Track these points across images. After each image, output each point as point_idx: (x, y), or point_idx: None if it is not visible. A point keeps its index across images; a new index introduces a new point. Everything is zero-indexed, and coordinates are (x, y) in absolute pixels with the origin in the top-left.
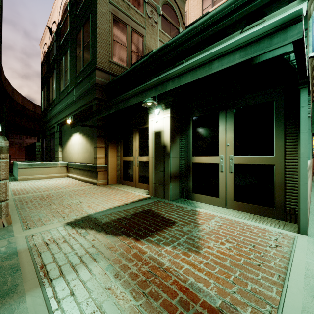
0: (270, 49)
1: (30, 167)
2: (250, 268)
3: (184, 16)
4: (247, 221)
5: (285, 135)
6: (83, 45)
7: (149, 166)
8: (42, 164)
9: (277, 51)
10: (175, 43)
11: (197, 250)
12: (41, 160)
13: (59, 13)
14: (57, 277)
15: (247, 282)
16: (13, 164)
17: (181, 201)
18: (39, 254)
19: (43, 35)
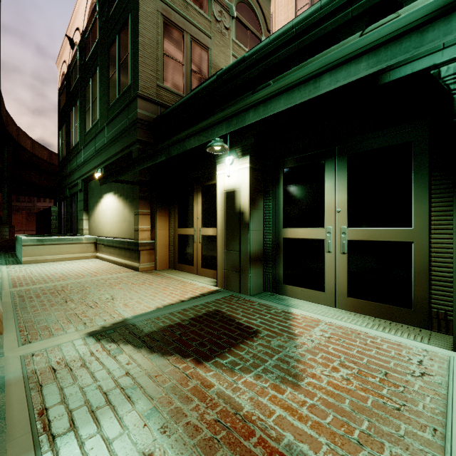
0: (420, 50)
1: (40, 244)
2: (385, 414)
3: (269, 20)
4: (370, 330)
5: (430, 195)
6: (119, 62)
7: (218, 242)
8: (59, 239)
9: (420, 63)
10: (257, 55)
11: (295, 381)
12: (59, 233)
13: (83, 16)
14: (65, 433)
15: (382, 442)
16: (16, 239)
17: (266, 296)
18: (39, 388)
19: (62, 49)
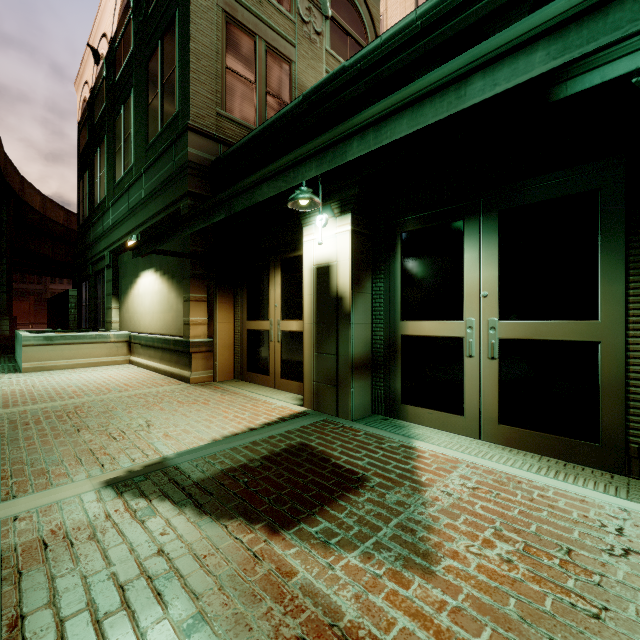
0: None
1: (48, 343)
2: (577, 626)
3: (379, 22)
4: (535, 476)
5: (627, 271)
6: (162, 81)
7: (305, 342)
8: (76, 336)
9: (614, 67)
10: (363, 62)
11: (426, 565)
12: (79, 327)
13: (112, 16)
14: None
15: None
16: (16, 335)
17: (376, 422)
18: (16, 578)
19: (82, 65)
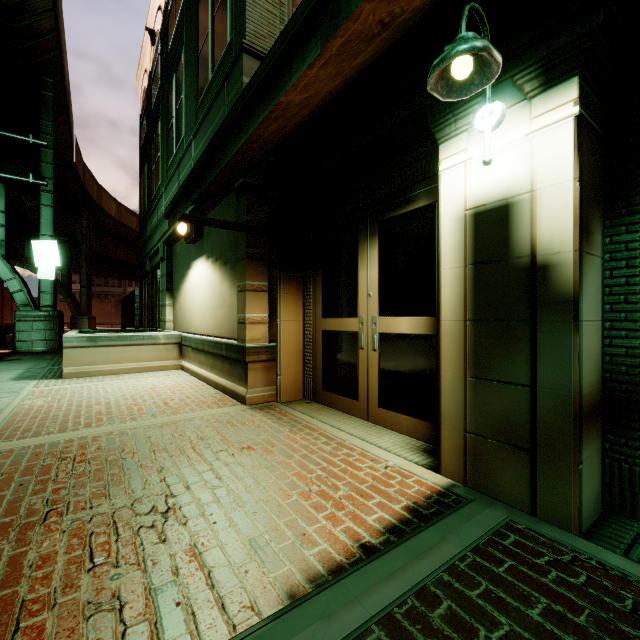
0: None
1: (91, 345)
2: None
3: None
4: None
5: None
6: (212, 13)
7: (443, 354)
8: (122, 336)
9: None
10: None
11: None
12: (140, 326)
13: None
14: None
15: None
16: None
17: None
18: None
19: (142, 54)
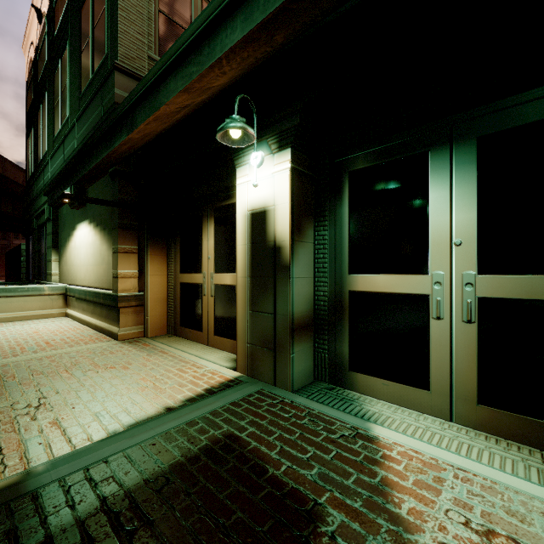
0: None
1: None
2: None
3: None
4: None
5: None
6: (93, 25)
7: (238, 298)
8: (5, 289)
9: None
10: None
11: None
12: (26, 279)
13: None
14: None
15: None
16: None
17: (320, 393)
18: None
19: (28, 26)
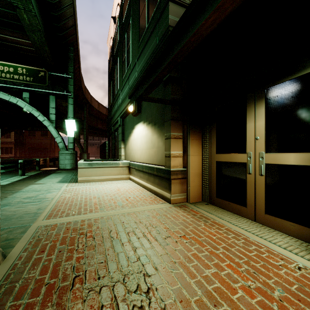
0: None
1: (90, 167)
2: None
3: None
4: None
5: None
6: None
7: None
8: (103, 163)
9: None
10: None
11: None
12: (108, 158)
13: None
14: None
15: None
16: None
17: None
18: None
19: (109, 30)
